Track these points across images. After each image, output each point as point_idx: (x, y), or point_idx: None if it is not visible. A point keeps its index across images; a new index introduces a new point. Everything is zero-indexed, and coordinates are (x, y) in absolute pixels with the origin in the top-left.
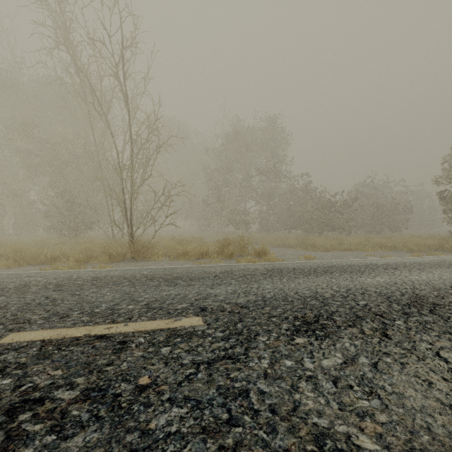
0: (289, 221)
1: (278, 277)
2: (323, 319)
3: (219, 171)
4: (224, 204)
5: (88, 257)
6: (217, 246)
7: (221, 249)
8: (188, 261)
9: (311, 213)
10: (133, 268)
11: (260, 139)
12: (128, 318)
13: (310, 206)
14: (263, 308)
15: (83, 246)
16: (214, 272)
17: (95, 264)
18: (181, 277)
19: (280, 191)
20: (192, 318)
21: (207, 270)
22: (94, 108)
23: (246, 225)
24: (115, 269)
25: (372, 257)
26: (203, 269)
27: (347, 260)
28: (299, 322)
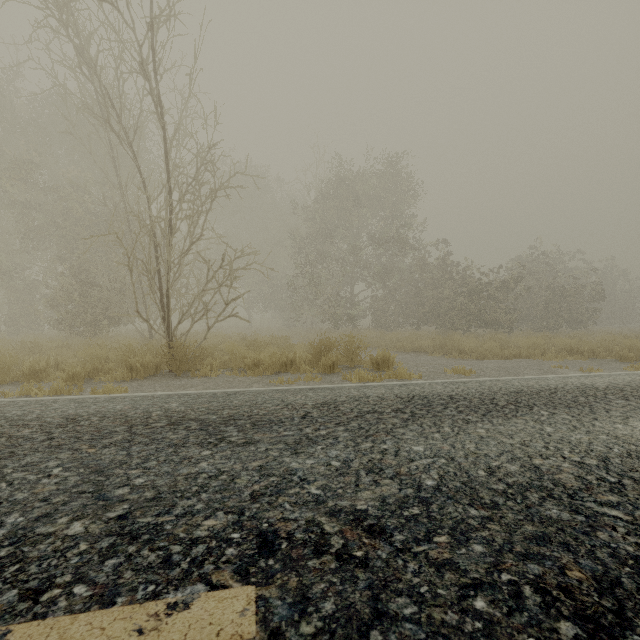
0: (418, 312)
1: (431, 421)
2: (634, 604)
3: (314, 237)
4: (320, 287)
5: (95, 370)
6: (309, 350)
7: (316, 357)
8: (262, 378)
9: (452, 300)
10: (158, 393)
11: (375, 190)
12: (35, 590)
13: (450, 290)
14: (430, 540)
15: (89, 353)
16: (302, 406)
17: (104, 383)
18: (238, 417)
19: (404, 267)
20: (227, 592)
21: (289, 401)
22: (111, 127)
23: (353, 319)
24: (124, 396)
25: (565, 370)
26: (282, 397)
27: (534, 379)
28: (567, 623)
